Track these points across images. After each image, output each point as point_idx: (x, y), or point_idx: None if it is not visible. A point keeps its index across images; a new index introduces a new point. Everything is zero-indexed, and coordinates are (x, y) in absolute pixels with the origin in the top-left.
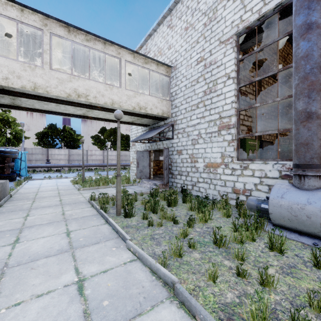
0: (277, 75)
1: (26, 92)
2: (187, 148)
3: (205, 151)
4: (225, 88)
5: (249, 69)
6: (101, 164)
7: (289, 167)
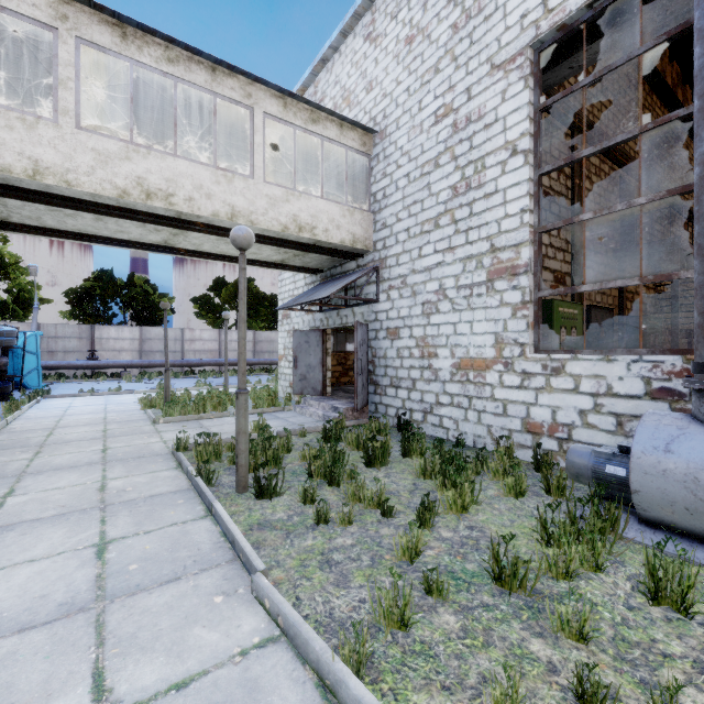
0: (619, 155)
1: (15, 183)
2: (412, 323)
3: (456, 330)
4: (505, 178)
5: (558, 137)
6: (213, 361)
7: (671, 369)
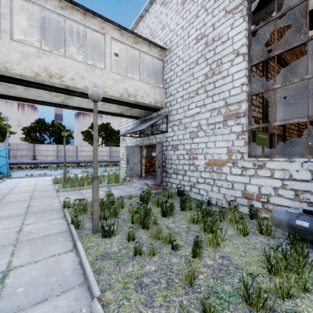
0: (283, 62)
1: None
2: (184, 142)
3: (207, 145)
4: (233, 68)
5: (256, 51)
6: (91, 161)
7: None
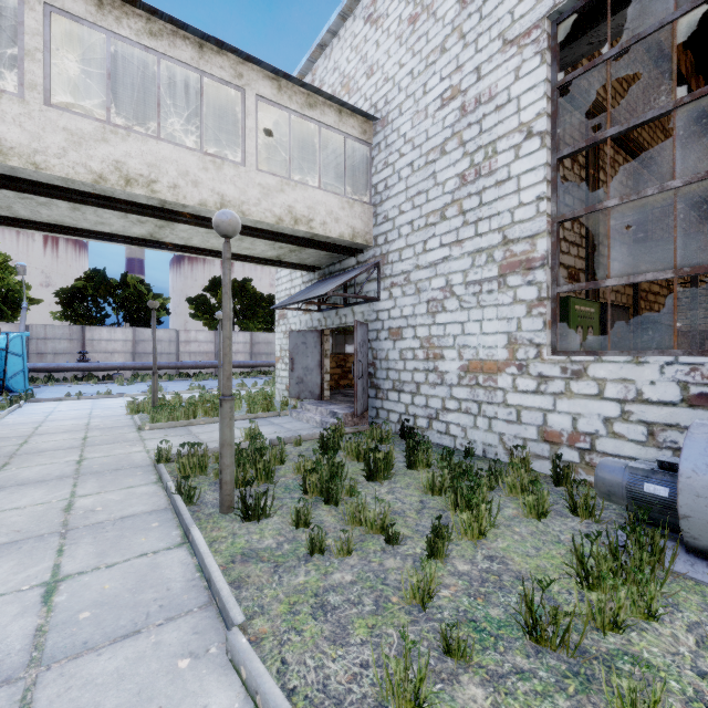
0: (633, 146)
1: None
2: (416, 322)
3: (464, 329)
4: (519, 163)
5: (572, 123)
6: (209, 363)
7: None
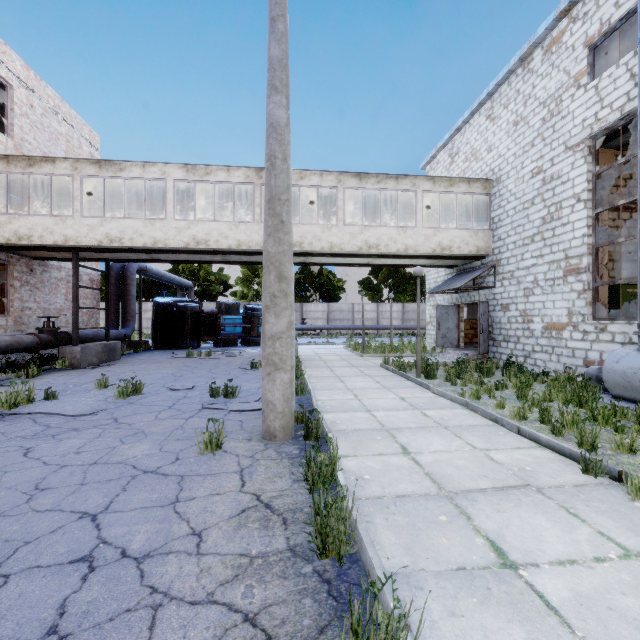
0: None
1: (323, 252)
2: (517, 301)
3: (544, 306)
4: (573, 215)
5: None
6: (374, 326)
7: None
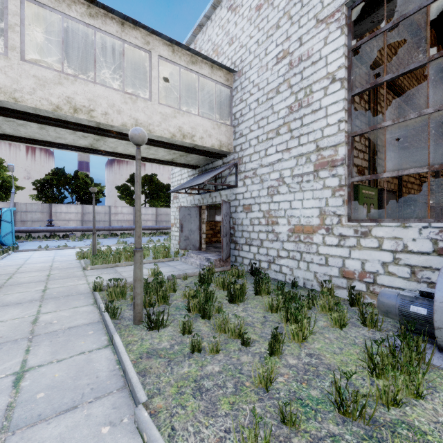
0: (398, 89)
1: None
2: (261, 201)
3: (291, 205)
4: (326, 98)
5: (360, 74)
6: (130, 227)
7: None
